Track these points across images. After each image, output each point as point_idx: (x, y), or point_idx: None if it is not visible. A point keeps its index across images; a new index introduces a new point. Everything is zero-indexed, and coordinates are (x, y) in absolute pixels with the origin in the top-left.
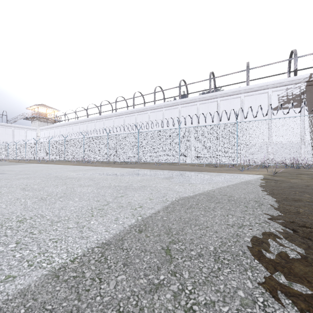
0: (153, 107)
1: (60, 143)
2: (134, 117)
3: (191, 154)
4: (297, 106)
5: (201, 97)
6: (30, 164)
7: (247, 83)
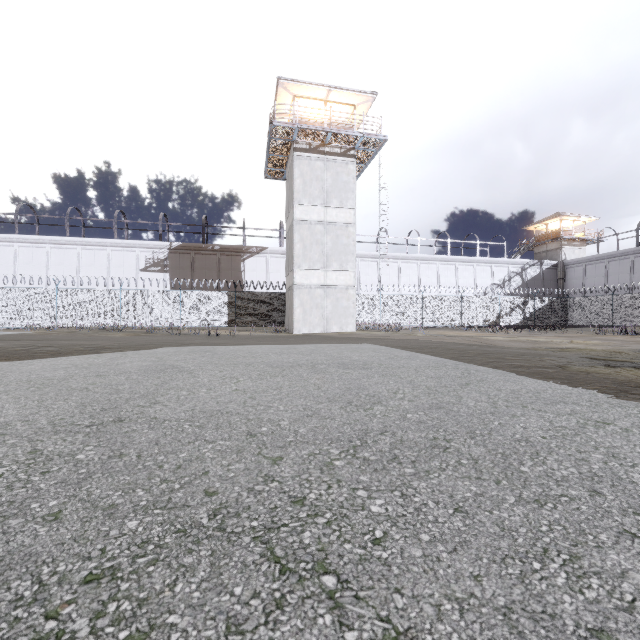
0: None
1: None
2: None
3: (6, 317)
4: (162, 271)
5: (53, 239)
6: None
7: (115, 236)
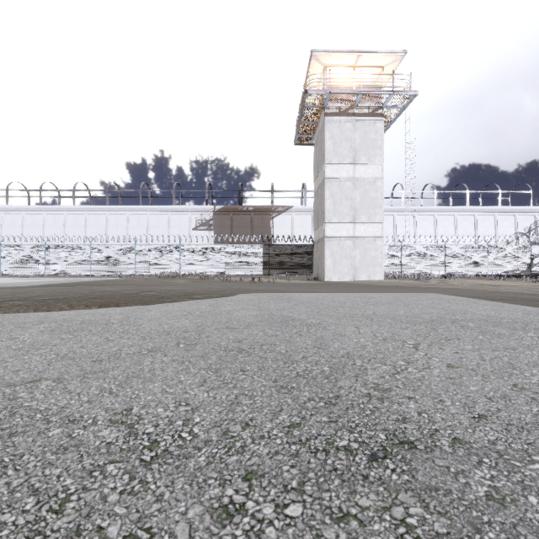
0: (71, 209)
1: None
2: (42, 216)
3: (102, 267)
4: (208, 229)
5: (131, 208)
6: None
7: (173, 203)
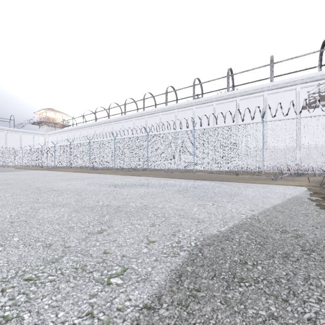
0: (164, 109)
1: (66, 148)
2: (144, 120)
3: (208, 159)
4: None
5: (217, 96)
6: (29, 171)
7: (271, 80)
